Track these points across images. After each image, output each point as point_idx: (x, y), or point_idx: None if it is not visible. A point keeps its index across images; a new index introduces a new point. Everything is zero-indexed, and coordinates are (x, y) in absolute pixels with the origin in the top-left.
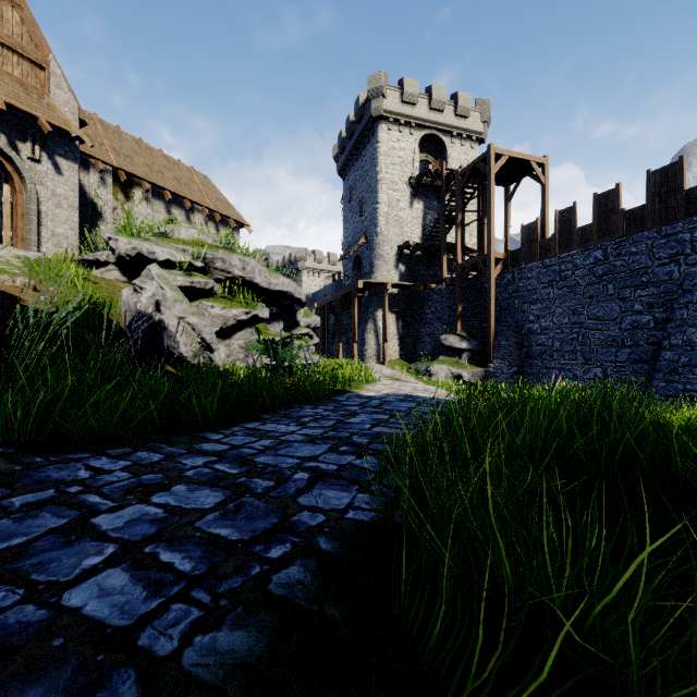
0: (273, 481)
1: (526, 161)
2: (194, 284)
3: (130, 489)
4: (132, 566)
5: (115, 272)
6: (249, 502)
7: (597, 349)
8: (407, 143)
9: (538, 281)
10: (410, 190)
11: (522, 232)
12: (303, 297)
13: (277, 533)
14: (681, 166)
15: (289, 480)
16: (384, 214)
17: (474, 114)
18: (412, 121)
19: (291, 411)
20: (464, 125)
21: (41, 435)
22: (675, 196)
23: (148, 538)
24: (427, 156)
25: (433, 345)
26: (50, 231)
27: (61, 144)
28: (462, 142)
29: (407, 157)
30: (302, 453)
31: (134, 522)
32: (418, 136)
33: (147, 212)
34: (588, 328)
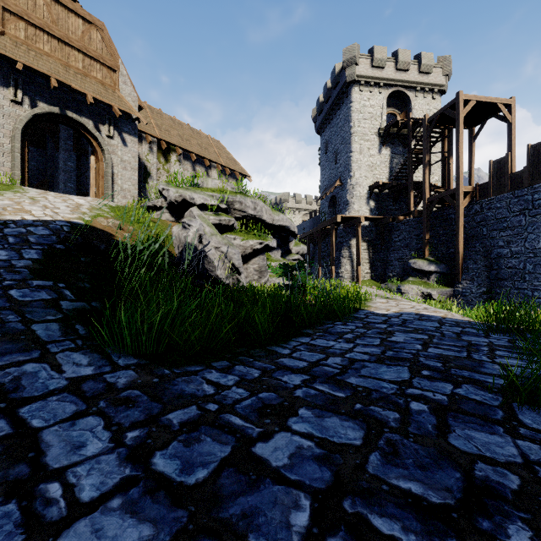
0: (396, 412)
1: (493, 104)
2: (221, 222)
3: (259, 410)
4: (353, 538)
5: (167, 214)
6: (398, 441)
7: None
8: (376, 100)
9: (508, 210)
10: (378, 139)
11: (490, 167)
12: (296, 230)
13: (481, 497)
14: None
15: (411, 412)
16: (357, 160)
17: (436, 70)
18: (380, 82)
19: (326, 326)
20: (427, 80)
21: (160, 347)
22: None
23: (333, 487)
24: (393, 110)
25: (402, 268)
26: (119, 187)
27: (126, 124)
28: (425, 94)
29: (376, 112)
30: (388, 376)
31: (297, 457)
32: (386, 94)
33: (179, 170)
34: None
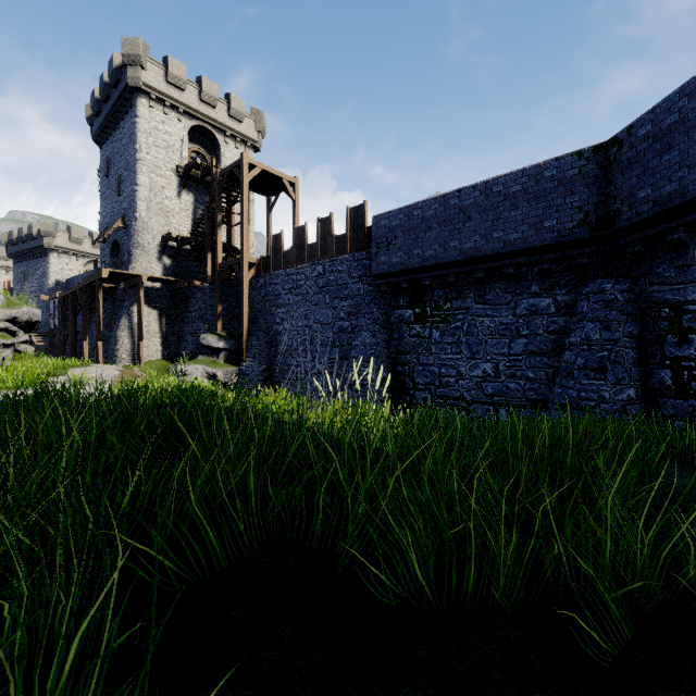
0: None
1: (279, 178)
2: None
3: None
4: None
5: None
6: None
7: (320, 348)
8: (175, 128)
9: (283, 287)
10: (177, 178)
11: (271, 241)
12: None
13: None
14: (364, 208)
15: None
16: (145, 198)
17: (248, 121)
18: (179, 106)
19: None
20: (238, 128)
21: None
22: (362, 231)
23: None
24: (200, 148)
25: (196, 345)
26: None
27: None
28: (237, 144)
29: (175, 143)
30: None
31: None
32: (188, 125)
33: None
34: (314, 330)
